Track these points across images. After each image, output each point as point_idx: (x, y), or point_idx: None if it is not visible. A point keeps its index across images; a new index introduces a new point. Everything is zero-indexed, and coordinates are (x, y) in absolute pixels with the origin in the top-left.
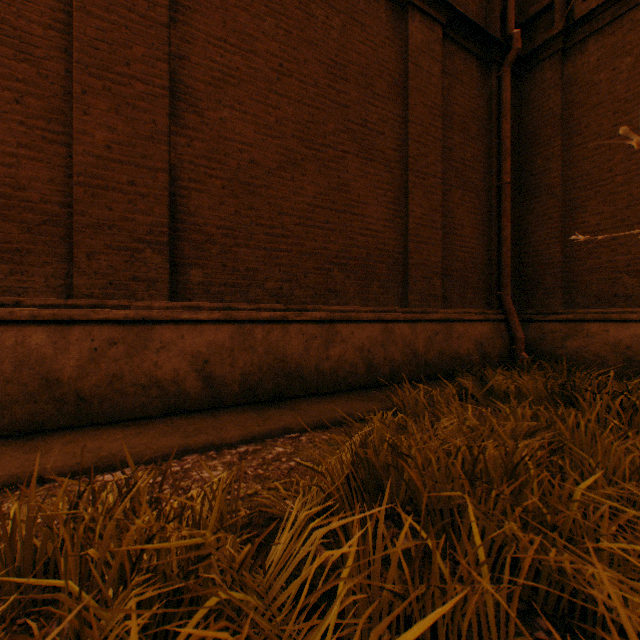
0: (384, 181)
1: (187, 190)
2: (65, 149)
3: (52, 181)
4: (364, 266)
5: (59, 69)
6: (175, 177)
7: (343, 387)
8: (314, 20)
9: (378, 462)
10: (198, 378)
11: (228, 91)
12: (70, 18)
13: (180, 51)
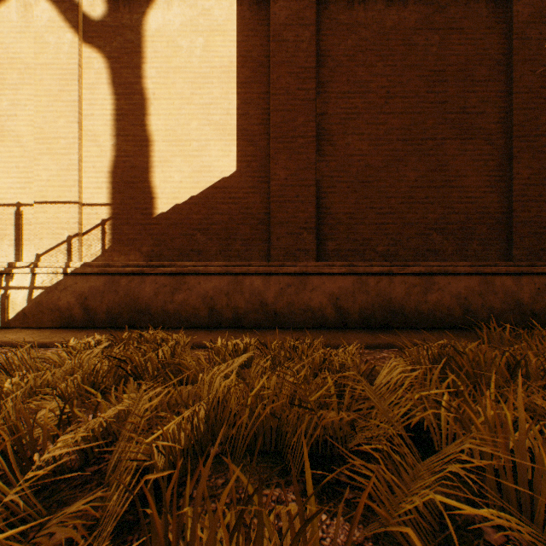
0: (484, 153)
1: (325, 194)
2: (266, 185)
3: (261, 202)
4: (462, 228)
5: (264, 144)
6: (318, 187)
7: (439, 325)
8: (414, 47)
9: (442, 355)
10: (332, 308)
11: (350, 124)
12: (268, 116)
13: (321, 110)
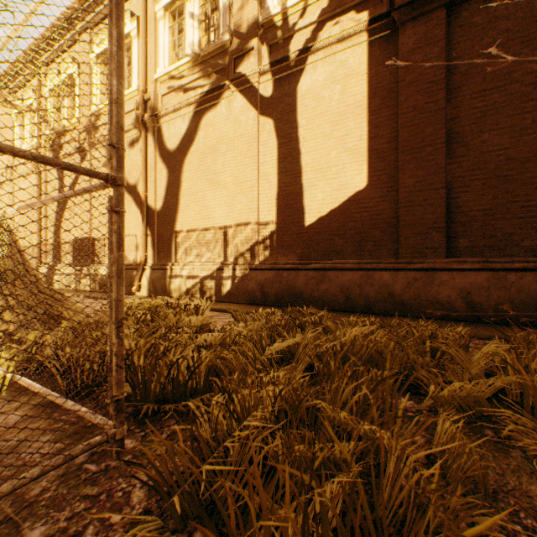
0: None
1: (456, 193)
2: (394, 193)
3: (390, 208)
4: None
5: (392, 158)
6: (448, 188)
7: None
8: None
9: None
10: (462, 302)
11: (486, 121)
12: (396, 133)
13: (452, 115)
